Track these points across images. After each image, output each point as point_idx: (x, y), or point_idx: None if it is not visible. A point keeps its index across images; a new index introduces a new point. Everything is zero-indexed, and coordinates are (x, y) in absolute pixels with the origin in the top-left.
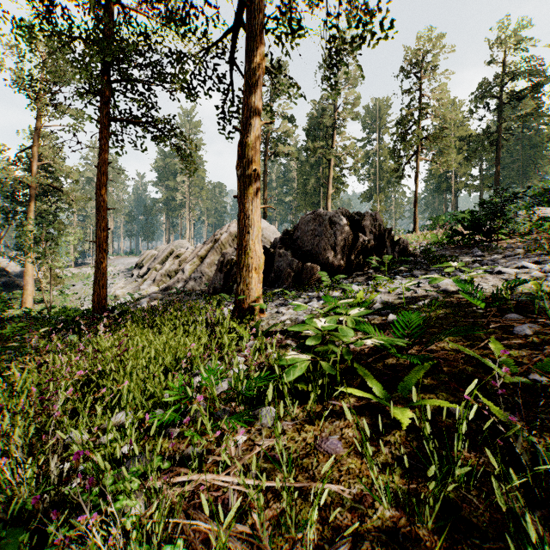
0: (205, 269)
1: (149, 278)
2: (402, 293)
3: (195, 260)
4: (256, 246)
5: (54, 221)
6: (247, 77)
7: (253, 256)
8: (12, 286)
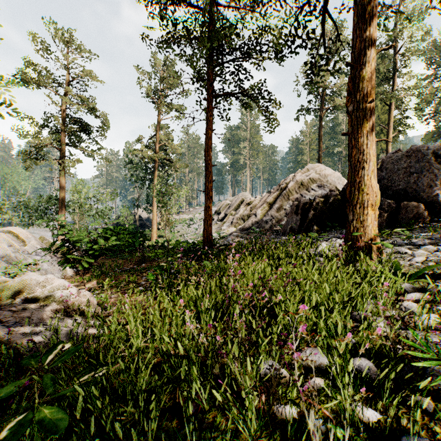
0: (275, 213)
1: (227, 221)
2: None
3: (264, 206)
4: (372, 181)
5: (166, 183)
6: (364, 5)
7: (369, 192)
8: (144, 226)
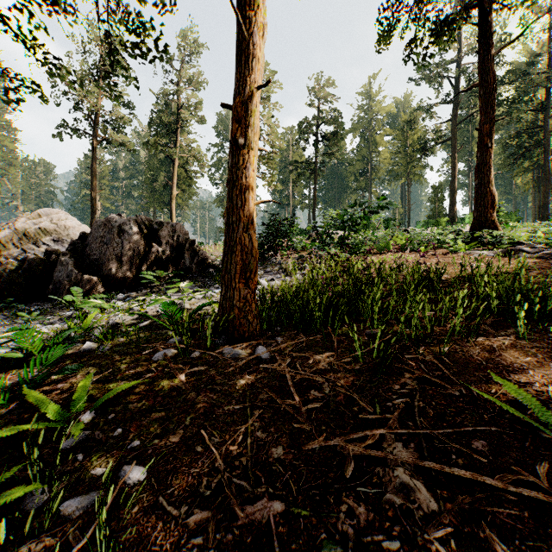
0: None
1: None
2: (146, 312)
3: None
4: None
5: None
6: None
7: None
8: None
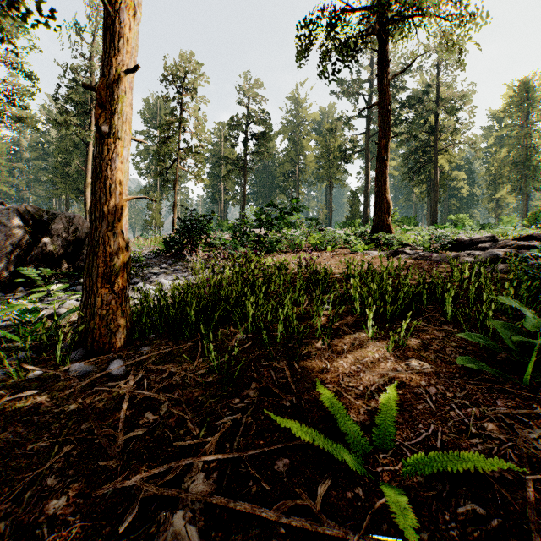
0: None
1: None
2: (9, 319)
3: None
4: None
5: None
6: None
7: None
8: None
